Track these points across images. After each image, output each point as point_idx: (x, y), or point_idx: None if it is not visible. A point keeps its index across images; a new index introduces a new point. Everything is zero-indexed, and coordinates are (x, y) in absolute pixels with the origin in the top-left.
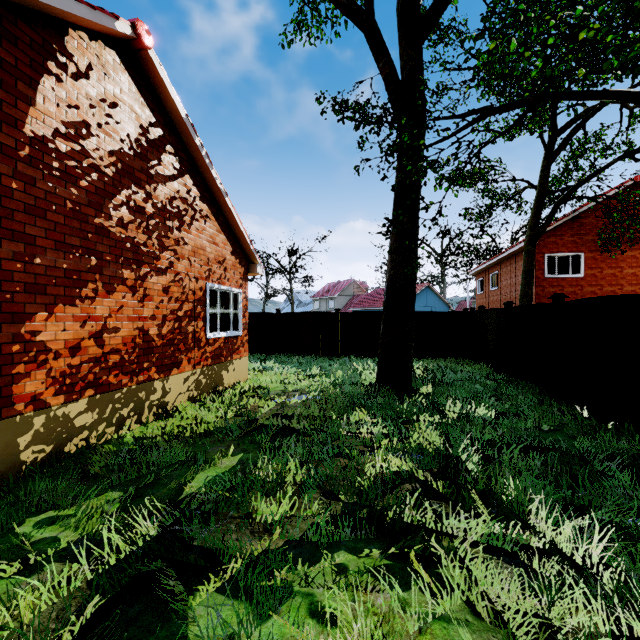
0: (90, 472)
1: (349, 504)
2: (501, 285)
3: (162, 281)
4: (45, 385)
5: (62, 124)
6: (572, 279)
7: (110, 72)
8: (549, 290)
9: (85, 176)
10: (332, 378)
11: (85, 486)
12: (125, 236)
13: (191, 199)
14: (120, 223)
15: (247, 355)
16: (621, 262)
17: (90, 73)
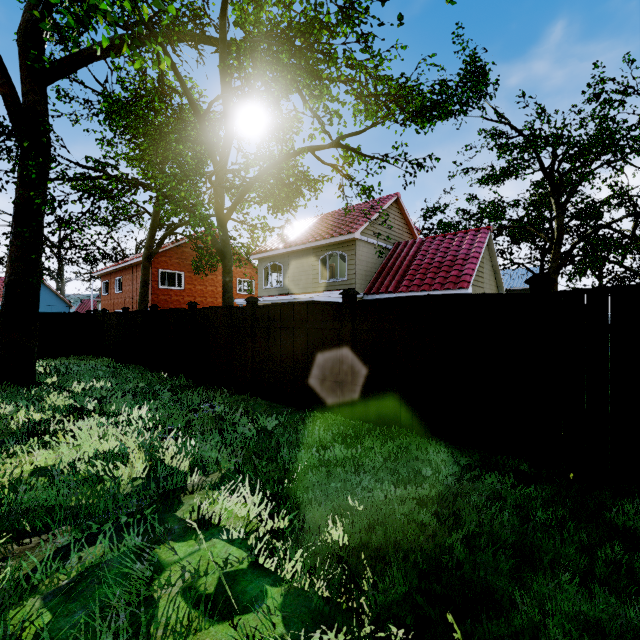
0: None
1: (9, 434)
2: (125, 289)
3: None
4: None
5: None
6: (178, 291)
7: None
8: (162, 298)
9: None
10: None
11: None
12: None
13: None
14: None
15: None
16: (206, 282)
17: None
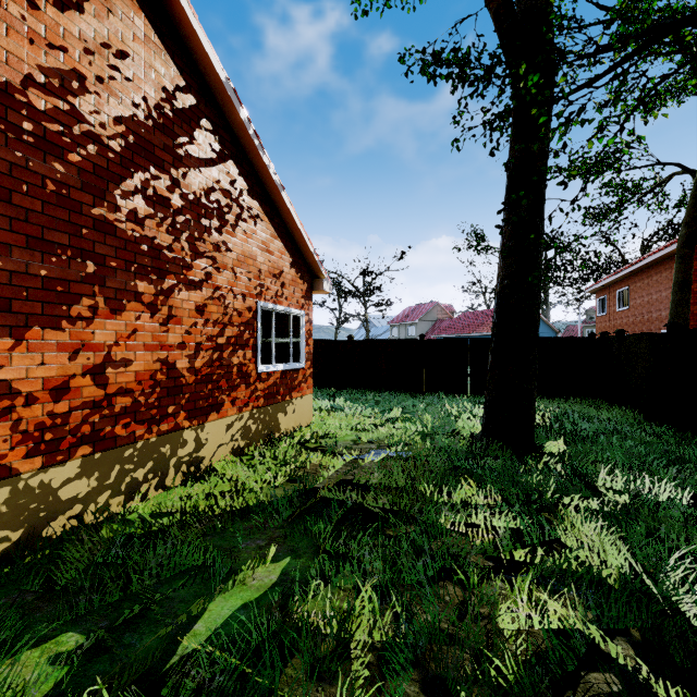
0: (61, 580)
1: None
2: (634, 304)
3: (195, 298)
4: (9, 444)
5: (39, 70)
6: None
7: (117, 8)
8: None
9: (77, 148)
10: (419, 425)
11: (31, 619)
12: (140, 235)
13: (236, 193)
14: (132, 217)
15: (311, 392)
16: None
17: (85, 5)
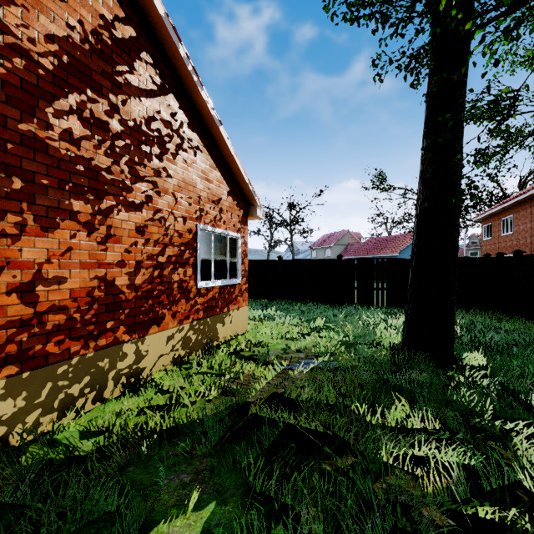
0: None
1: None
2: (517, 229)
3: (135, 219)
4: None
5: None
6: None
7: None
8: None
9: None
10: (341, 335)
11: None
12: (75, 155)
13: (177, 124)
14: (67, 137)
15: (246, 305)
16: None
17: None
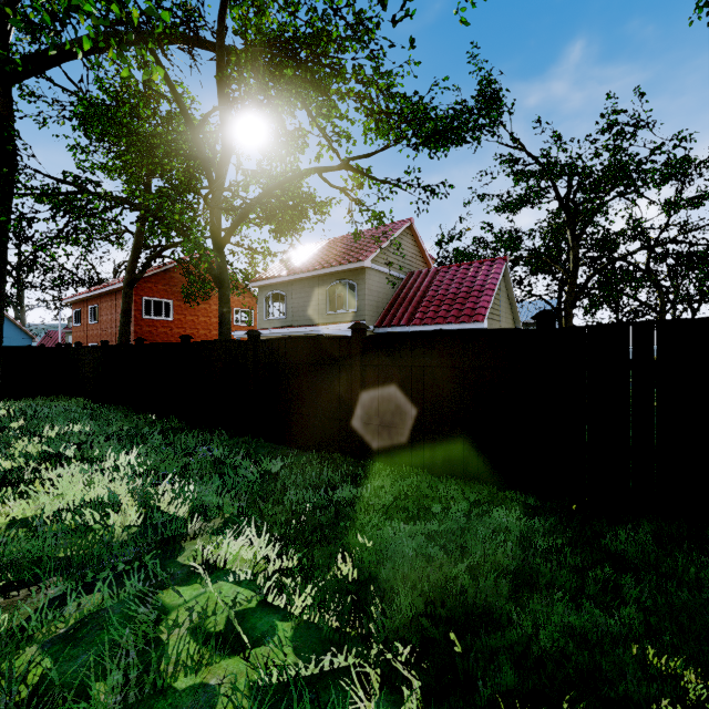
0: None
1: None
2: (102, 320)
3: None
4: None
5: None
6: (165, 321)
7: None
8: (146, 329)
9: None
10: None
11: None
12: None
13: None
14: None
15: None
16: (198, 312)
17: None
